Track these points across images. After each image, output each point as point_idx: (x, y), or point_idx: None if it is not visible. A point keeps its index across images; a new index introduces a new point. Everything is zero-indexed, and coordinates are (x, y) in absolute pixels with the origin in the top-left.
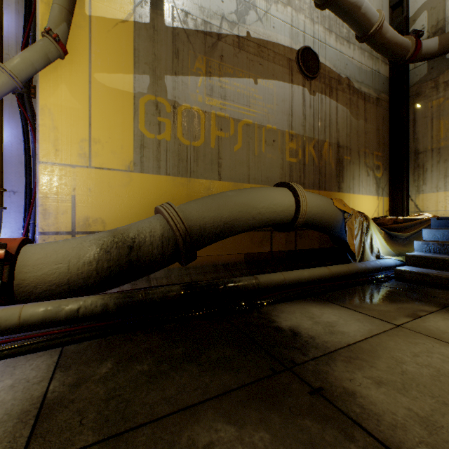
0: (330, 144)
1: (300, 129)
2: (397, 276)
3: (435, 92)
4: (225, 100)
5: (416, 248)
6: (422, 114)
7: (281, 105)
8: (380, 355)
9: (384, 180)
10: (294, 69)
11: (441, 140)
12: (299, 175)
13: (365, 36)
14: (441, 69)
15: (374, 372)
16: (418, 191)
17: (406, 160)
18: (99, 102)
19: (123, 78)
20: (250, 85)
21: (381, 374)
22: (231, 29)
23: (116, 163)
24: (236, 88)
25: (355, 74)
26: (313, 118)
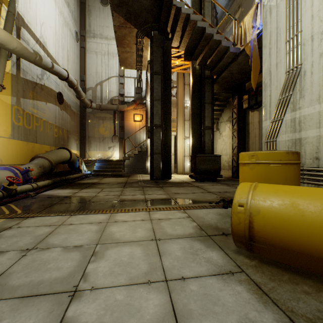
0: (66, 130)
1: (58, 124)
2: (92, 175)
3: (94, 119)
4: (38, 110)
5: (95, 168)
6: (90, 124)
7: (53, 114)
8: (102, 181)
9: (79, 145)
10: (56, 99)
11: (96, 135)
12: (58, 142)
13: (80, 99)
14: (96, 112)
15: (103, 182)
16: (89, 150)
17: (86, 138)
18: (1, 107)
19: (8, 97)
20: (45, 105)
21: (104, 182)
22: (40, 81)
23: (6, 134)
24: (41, 106)
25: (72, 103)
26: (61, 120)
